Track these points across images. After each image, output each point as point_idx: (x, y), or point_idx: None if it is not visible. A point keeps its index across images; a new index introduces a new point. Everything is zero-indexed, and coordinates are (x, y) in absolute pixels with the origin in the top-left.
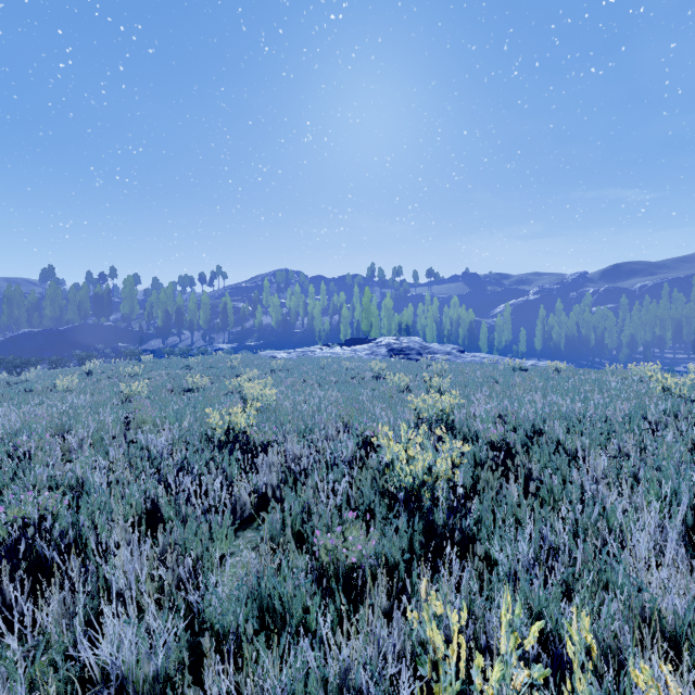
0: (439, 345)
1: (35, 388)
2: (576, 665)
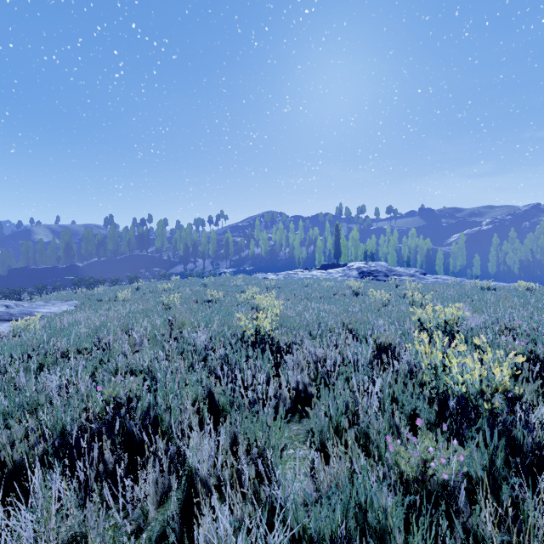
0: (403, 269)
1: (103, 298)
2: None
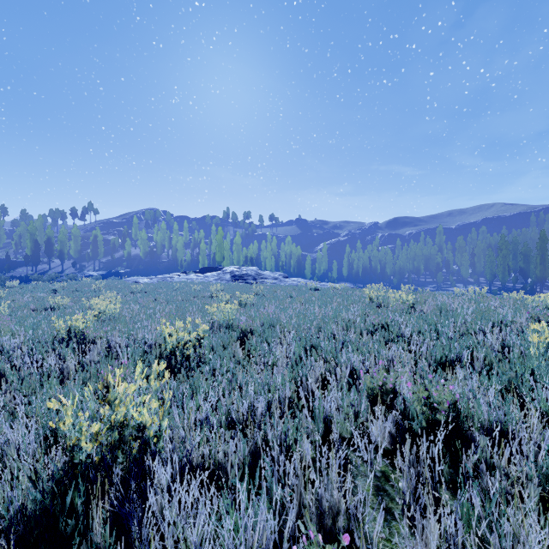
0: (270, 273)
1: None
2: (152, 378)
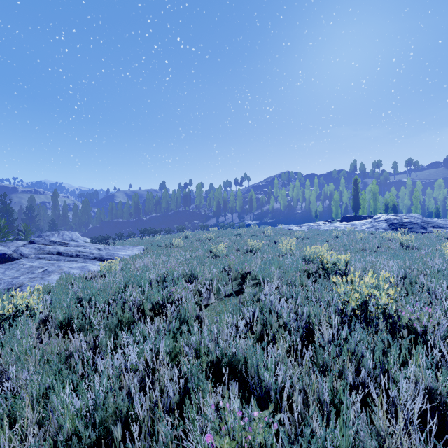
0: (442, 220)
1: (162, 244)
2: None
